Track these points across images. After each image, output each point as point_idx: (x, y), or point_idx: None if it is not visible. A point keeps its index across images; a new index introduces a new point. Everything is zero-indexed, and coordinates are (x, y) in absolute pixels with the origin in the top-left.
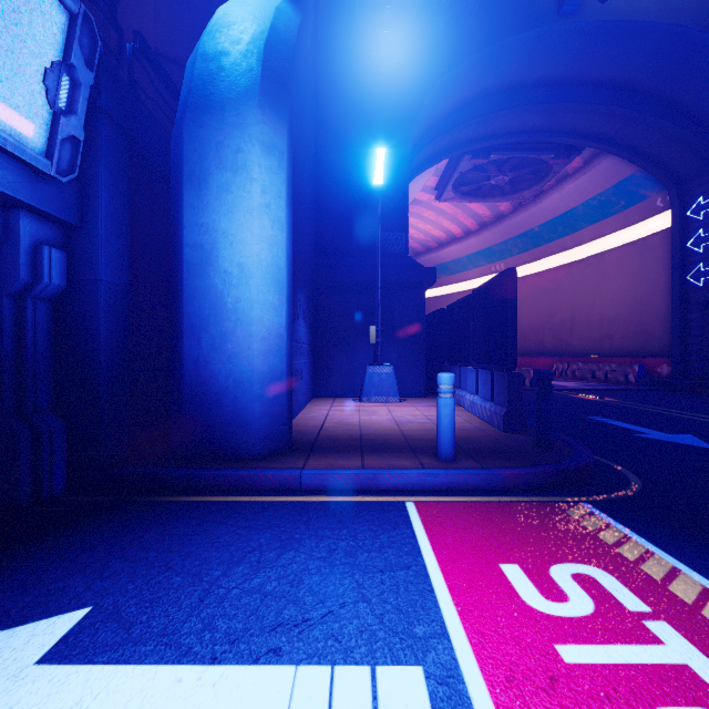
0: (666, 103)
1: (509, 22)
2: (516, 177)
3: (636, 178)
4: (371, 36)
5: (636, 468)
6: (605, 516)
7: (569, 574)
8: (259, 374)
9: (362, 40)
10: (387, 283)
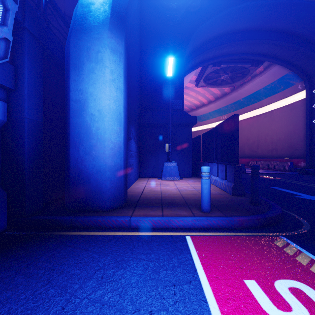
0: (304, 39)
1: (231, 0)
2: (233, 76)
3: (288, 76)
4: (166, 6)
5: (303, 215)
6: (296, 245)
7: (287, 288)
8: (109, 167)
9: (162, 8)
10: (173, 123)
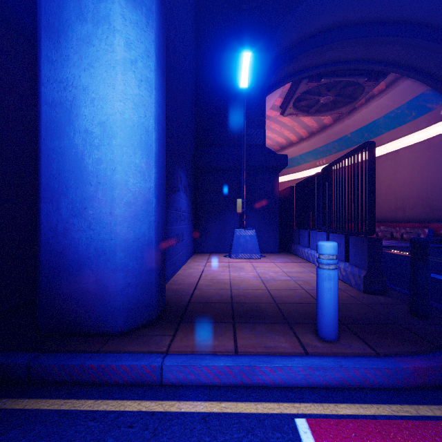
0: None
1: None
2: (338, 97)
3: (425, 96)
4: None
5: None
6: None
7: None
8: (123, 242)
9: None
10: (250, 166)
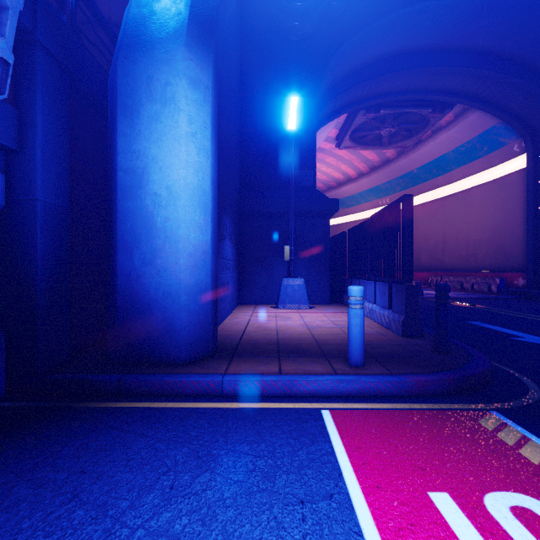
0: (524, 66)
1: None
2: (400, 129)
3: (497, 129)
4: (286, 8)
5: (527, 371)
6: (519, 428)
7: (508, 508)
8: (186, 287)
9: (278, 12)
10: (298, 211)
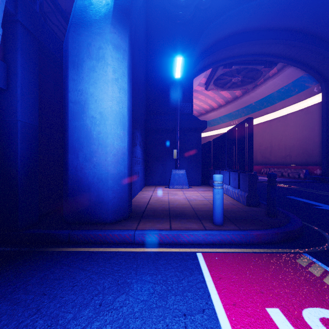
0: (320, 39)
1: None
2: (244, 78)
3: (304, 78)
4: (174, 3)
5: (325, 228)
6: (322, 265)
7: (318, 319)
8: (111, 175)
9: (169, 5)
10: (182, 128)
